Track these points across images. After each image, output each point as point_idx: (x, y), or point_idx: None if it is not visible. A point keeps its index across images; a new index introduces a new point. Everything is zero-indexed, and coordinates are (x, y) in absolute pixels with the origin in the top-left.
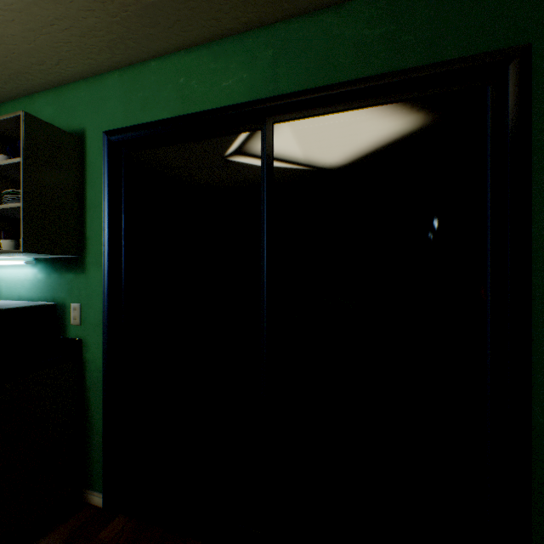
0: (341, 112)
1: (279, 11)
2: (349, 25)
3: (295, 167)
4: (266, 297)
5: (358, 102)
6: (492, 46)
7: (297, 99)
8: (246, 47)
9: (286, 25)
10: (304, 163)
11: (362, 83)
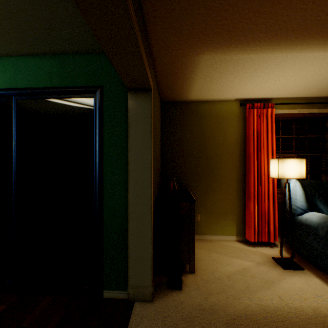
0: (45, 99)
1: (14, 53)
2: (46, 65)
3: (70, 111)
4: (14, 175)
5: (51, 96)
6: (93, 84)
7: (25, 91)
8: (3, 63)
9: (20, 58)
10: (74, 110)
11: (50, 89)
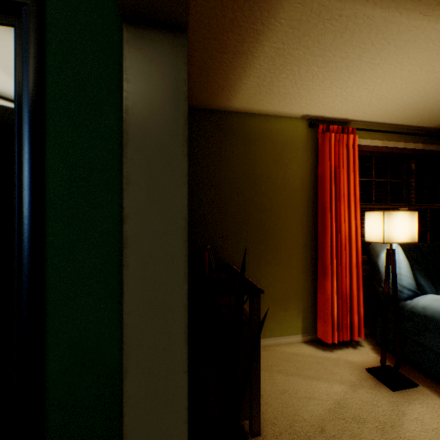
0: None
1: None
2: None
3: None
4: None
5: None
6: None
7: None
8: None
9: None
10: None
11: None
